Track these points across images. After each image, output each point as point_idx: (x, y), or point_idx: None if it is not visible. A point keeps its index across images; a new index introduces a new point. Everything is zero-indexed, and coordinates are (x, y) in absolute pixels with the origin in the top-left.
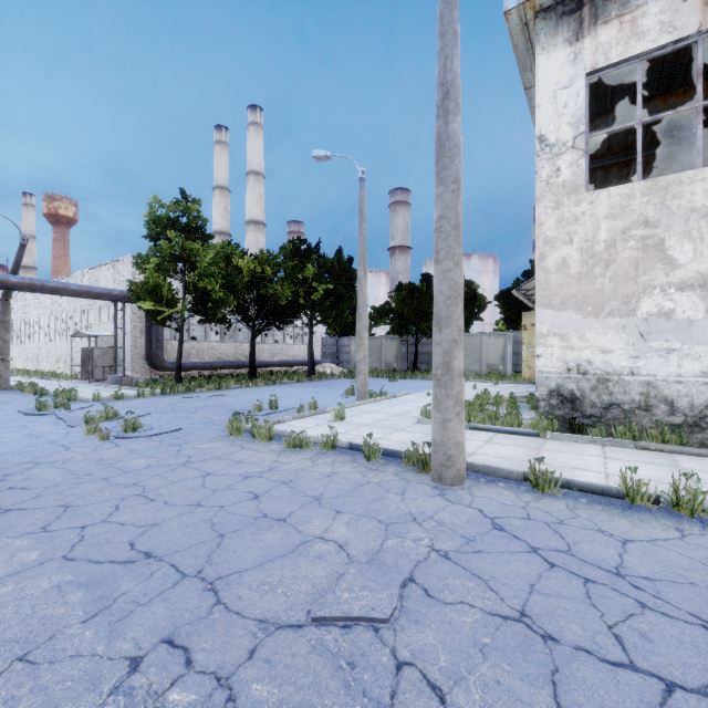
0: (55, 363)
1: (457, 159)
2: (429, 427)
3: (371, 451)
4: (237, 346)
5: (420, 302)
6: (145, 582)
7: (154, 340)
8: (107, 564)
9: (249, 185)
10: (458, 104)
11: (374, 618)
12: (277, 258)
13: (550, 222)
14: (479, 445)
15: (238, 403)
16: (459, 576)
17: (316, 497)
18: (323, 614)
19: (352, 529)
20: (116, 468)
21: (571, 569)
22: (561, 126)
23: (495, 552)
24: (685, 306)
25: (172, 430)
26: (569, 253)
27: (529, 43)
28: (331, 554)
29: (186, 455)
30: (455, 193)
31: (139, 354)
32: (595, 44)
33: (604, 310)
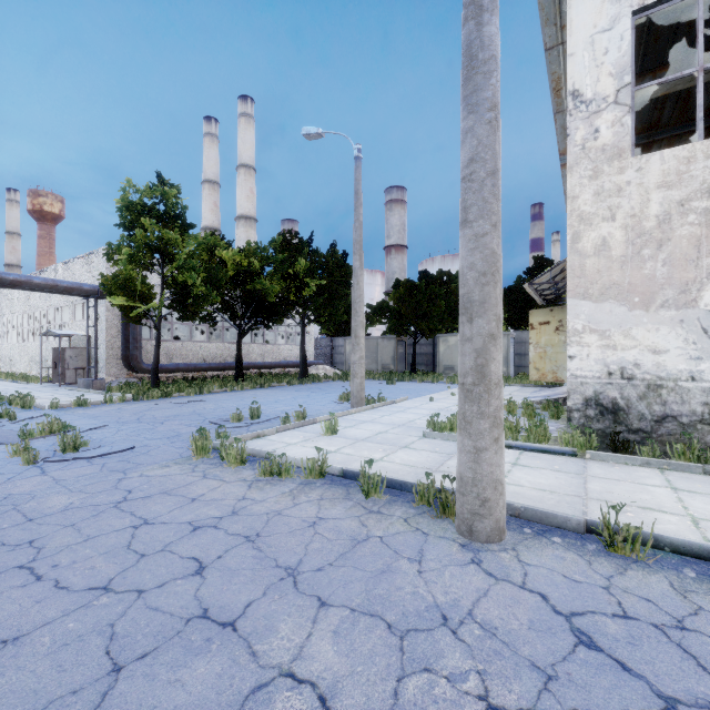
0: (28, 364)
1: (494, 77)
2: (439, 443)
3: (370, 484)
4: (224, 347)
5: (419, 300)
6: None
7: (131, 339)
8: None
9: (239, 178)
10: None
11: None
12: (265, 251)
13: (586, 195)
14: (506, 469)
15: (217, 410)
16: None
17: (291, 568)
18: None
19: (343, 648)
20: (19, 512)
21: None
22: (600, 78)
23: None
24: None
25: (121, 450)
26: (610, 232)
27: None
28: None
29: (126, 488)
30: (491, 124)
31: (116, 355)
32: None
33: (656, 300)
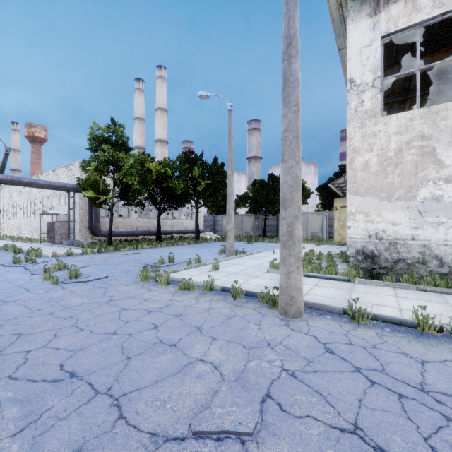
0: (31, 232)
1: (297, 89)
2: (275, 275)
3: (236, 293)
4: (149, 221)
5: (268, 192)
6: (66, 398)
7: (94, 216)
8: (40, 383)
9: (157, 117)
10: (298, 51)
11: (241, 432)
12: (174, 163)
13: (357, 137)
14: (310, 287)
15: (148, 258)
16: (304, 393)
17: (198, 327)
18: (201, 428)
19: (223, 352)
20: (60, 305)
21: (387, 386)
22: (364, 72)
23: (329, 372)
24: (450, 193)
25: (101, 277)
26: (370, 158)
27: (342, 18)
28: (208, 374)
29: (109, 295)
30: (296, 112)
31: (85, 226)
32: (388, 17)
33: (394, 196)
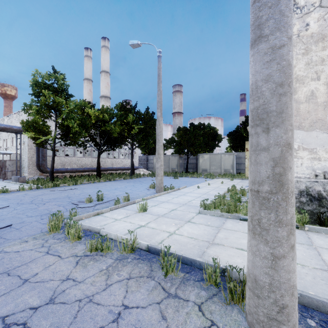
0: None
1: None
2: (209, 217)
3: (168, 265)
4: (92, 160)
5: (190, 137)
6: None
7: (40, 155)
8: None
9: (102, 77)
10: None
11: None
12: (112, 110)
13: (300, 65)
14: None
15: (80, 195)
16: None
17: None
18: None
19: None
20: None
21: None
22: None
23: None
24: None
25: (0, 227)
26: (316, 87)
27: None
28: None
29: None
30: None
31: (33, 164)
32: None
33: None
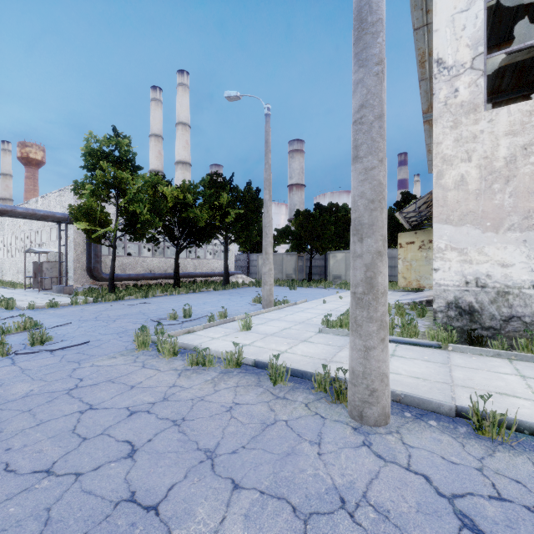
0: (16, 274)
1: (381, 37)
2: (331, 337)
3: (277, 374)
4: (166, 261)
5: (314, 225)
6: None
7: (93, 255)
8: None
9: (178, 133)
10: None
11: None
12: (197, 187)
13: (448, 141)
14: None
15: (158, 310)
16: None
17: (210, 451)
18: None
19: (253, 533)
20: None
21: None
22: (459, 48)
23: None
24: None
25: (78, 344)
26: (467, 171)
27: None
28: None
29: (78, 376)
30: (378, 76)
31: (82, 267)
32: None
33: (504, 224)
